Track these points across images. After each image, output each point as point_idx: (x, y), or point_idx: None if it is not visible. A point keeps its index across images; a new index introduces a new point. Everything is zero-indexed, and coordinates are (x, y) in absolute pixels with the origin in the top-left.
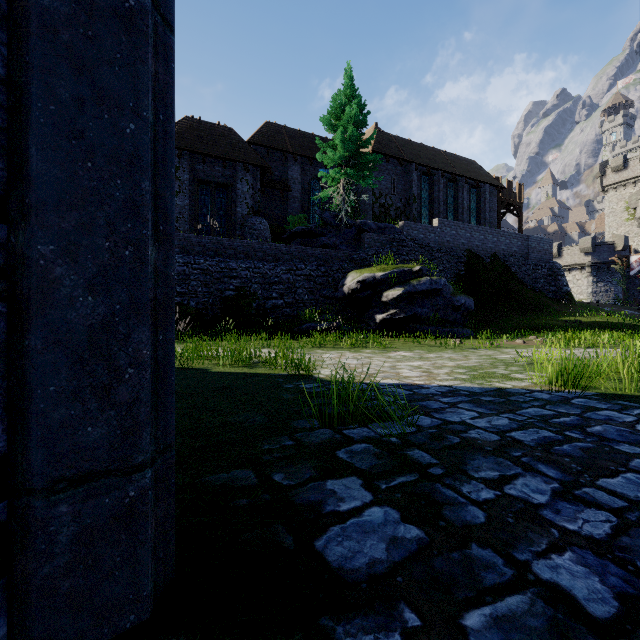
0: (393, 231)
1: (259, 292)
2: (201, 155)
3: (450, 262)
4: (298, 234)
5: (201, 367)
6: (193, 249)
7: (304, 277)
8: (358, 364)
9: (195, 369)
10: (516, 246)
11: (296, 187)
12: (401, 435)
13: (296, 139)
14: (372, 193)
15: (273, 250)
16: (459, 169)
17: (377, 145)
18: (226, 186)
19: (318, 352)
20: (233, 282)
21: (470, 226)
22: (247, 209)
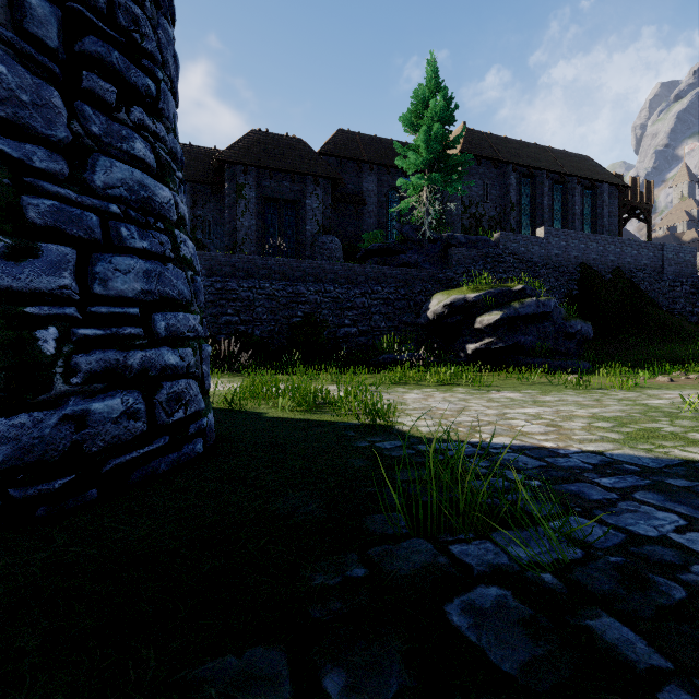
0: (487, 245)
1: (330, 319)
2: (268, 170)
3: (559, 280)
4: (374, 252)
5: (256, 410)
6: (258, 272)
7: (381, 301)
8: (452, 410)
9: (248, 412)
10: (646, 258)
11: (372, 200)
12: (559, 566)
13: (372, 146)
14: (460, 202)
15: (345, 271)
16: (569, 167)
17: (466, 145)
18: (294, 202)
19: (398, 391)
20: (301, 308)
21: (585, 235)
22: (317, 227)
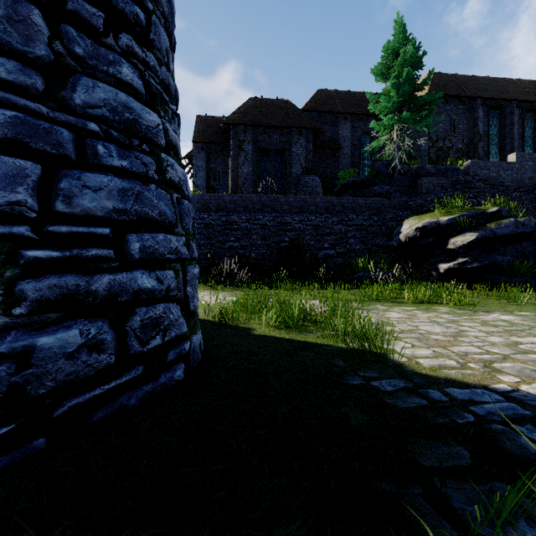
0: (456, 173)
1: (311, 243)
2: (262, 127)
3: (533, 202)
4: (349, 186)
5: (245, 325)
6: (254, 207)
7: (355, 227)
8: (446, 335)
9: (238, 328)
10: None
11: (346, 144)
12: None
13: (346, 100)
14: (428, 138)
15: (325, 203)
16: None
17: (433, 87)
18: (283, 151)
19: (378, 308)
20: (288, 235)
21: None
22: (301, 169)
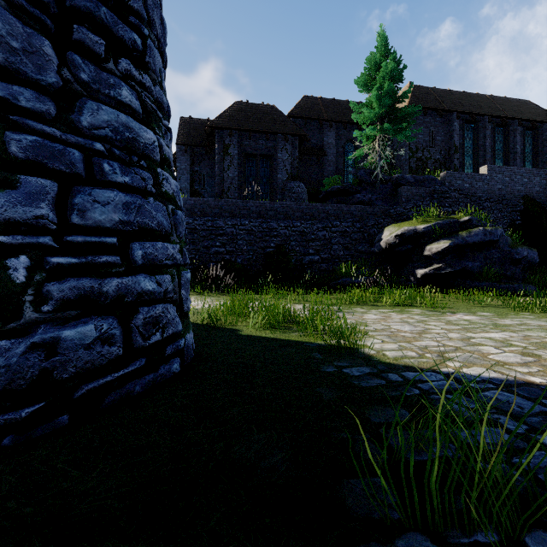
0: (433, 183)
1: (297, 249)
2: (248, 132)
3: (502, 211)
4: (333, 193)
5: (233, 327)
6: (240, 212)
7: (339, 233)
8: (413, 332)
9: (226, 330)
10: None
11: (331, 151)
12: None
13: (331, 107)
14: (408, 148)
15: (310, 209)
16: (510, 111)
17: (413, 99)
18: (268, 156)
19: (357, 311)
20: (273, 240)
21: (528, 170)
22: (286, 175)
